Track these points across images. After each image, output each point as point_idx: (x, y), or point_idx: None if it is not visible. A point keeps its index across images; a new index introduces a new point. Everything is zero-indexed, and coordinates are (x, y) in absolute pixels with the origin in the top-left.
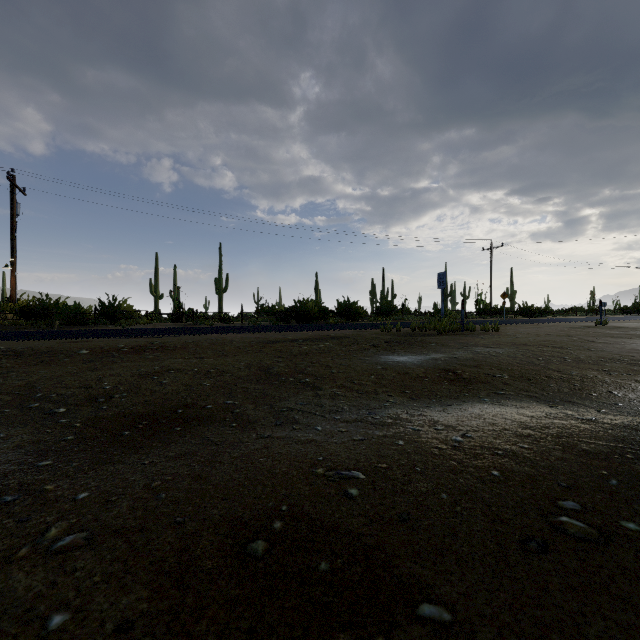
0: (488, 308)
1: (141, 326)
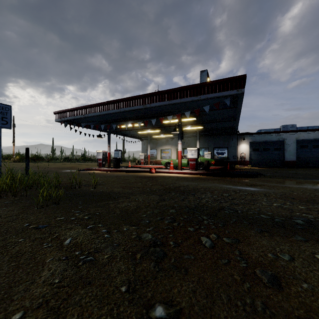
0: None
1: None
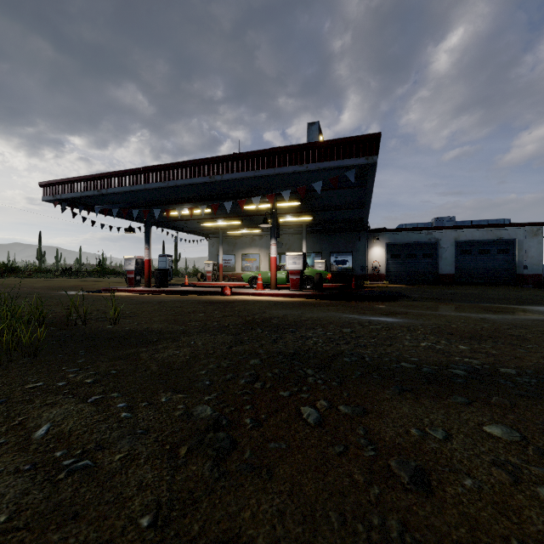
0: None
1: None
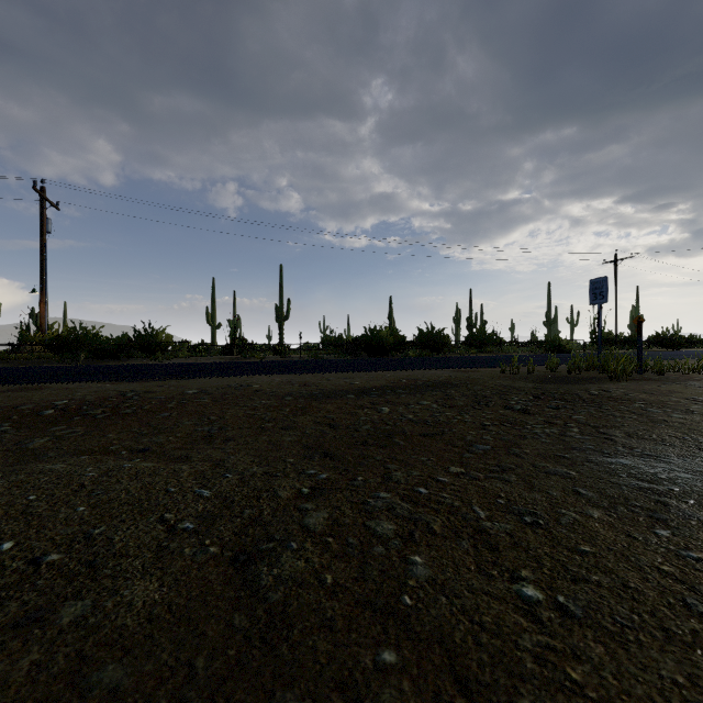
0: (611, 337)
1: (180, 360)
